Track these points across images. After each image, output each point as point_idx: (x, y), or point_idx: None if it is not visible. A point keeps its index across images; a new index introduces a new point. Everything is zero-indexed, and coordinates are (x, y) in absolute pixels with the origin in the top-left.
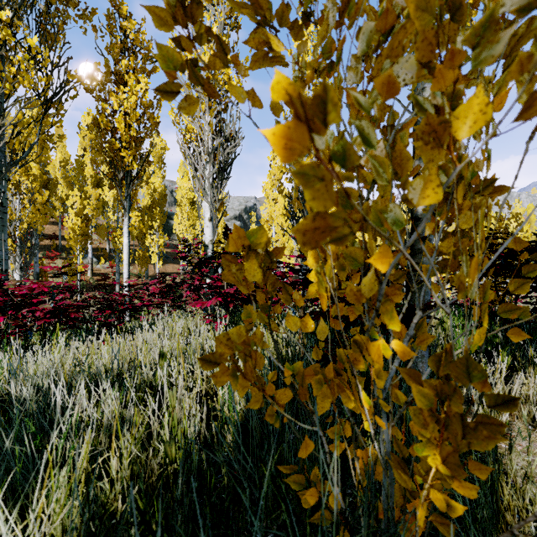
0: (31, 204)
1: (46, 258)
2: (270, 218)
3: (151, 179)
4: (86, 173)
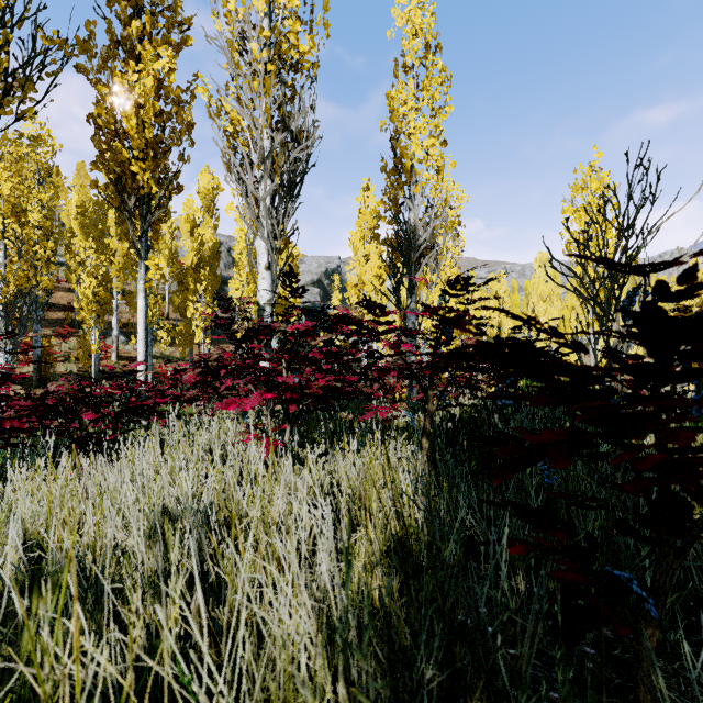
0: (21, 257)
1: (57, 337)
2: (360, 281)
3: (197, 229)
4: (109, 220)
